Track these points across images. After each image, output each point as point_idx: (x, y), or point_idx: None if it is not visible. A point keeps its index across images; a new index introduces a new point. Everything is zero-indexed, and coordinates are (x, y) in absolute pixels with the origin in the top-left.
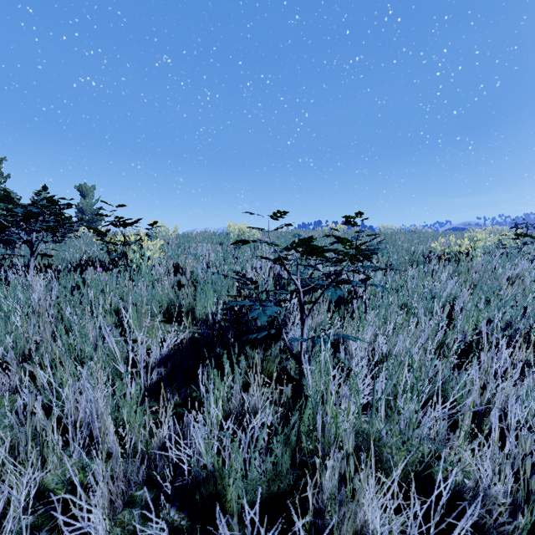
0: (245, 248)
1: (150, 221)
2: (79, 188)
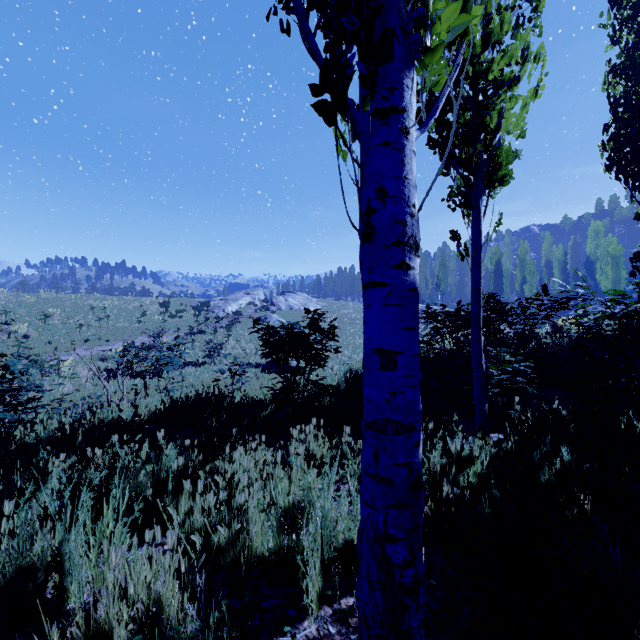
0: None
1: None
2: None
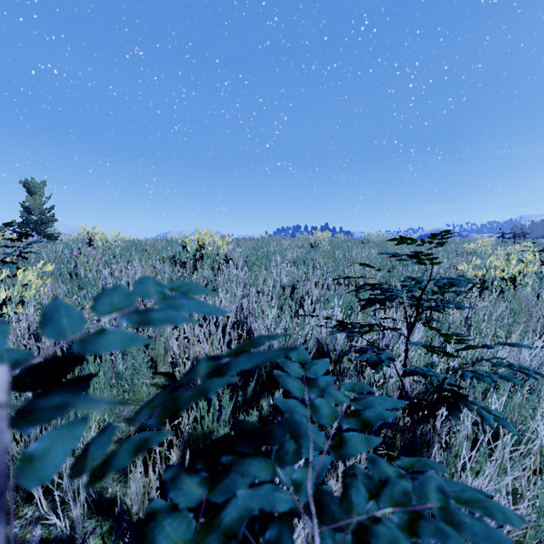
0: (201, 273)
1: (80, 227)
2: (25, 184)
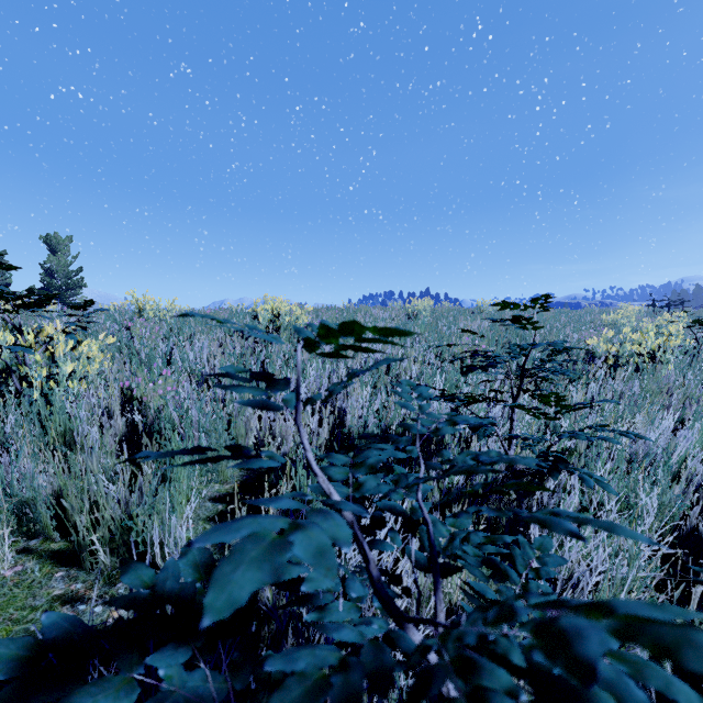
0: (279, 347)
1: (128, 294)
2: (47, 239)
